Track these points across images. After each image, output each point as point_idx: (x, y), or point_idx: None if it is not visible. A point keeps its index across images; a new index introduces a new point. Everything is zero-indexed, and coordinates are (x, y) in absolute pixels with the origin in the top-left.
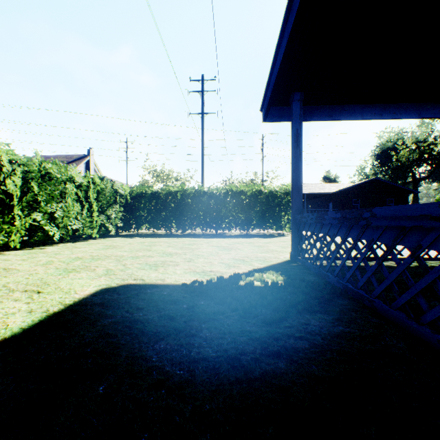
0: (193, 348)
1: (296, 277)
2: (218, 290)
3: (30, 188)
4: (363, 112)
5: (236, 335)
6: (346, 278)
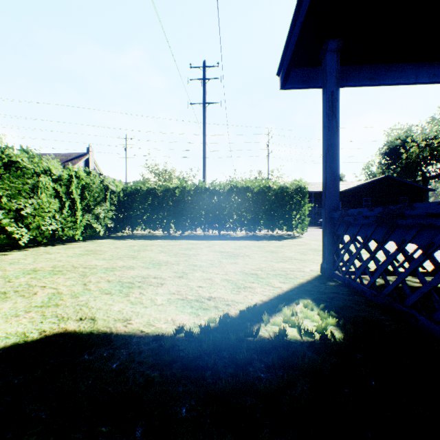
0: None
1: (352, 314)
2: (222, 355)
3: None
4: (418, 73)
5: None
6: None
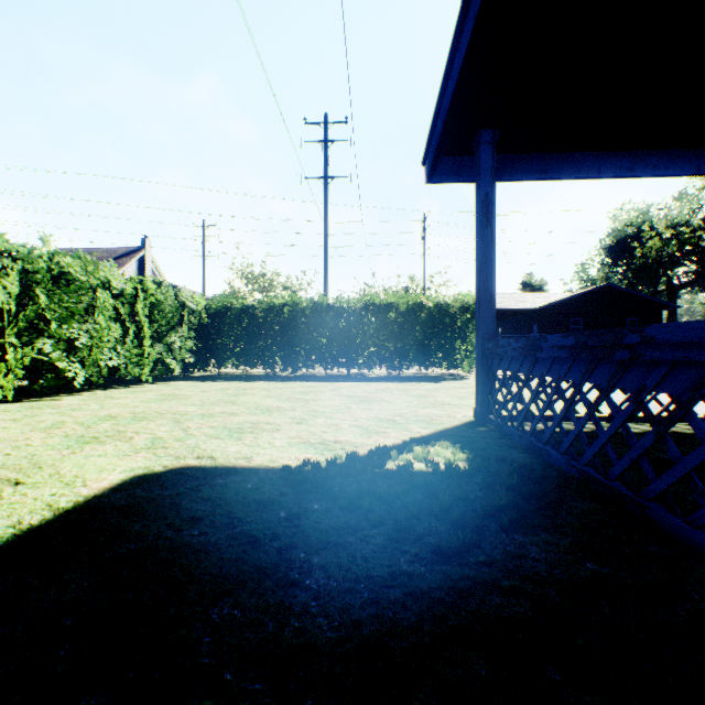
0: (290, 617)
1: (489, 453)
2: (348, 480)
3: (34, 297)
4: (600, 165)
5: (381, 585)
6: (585, 459)
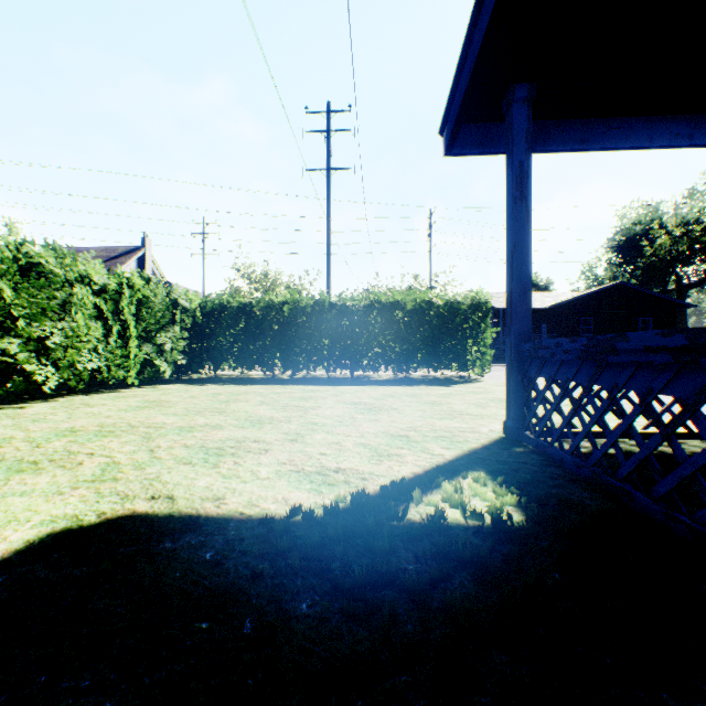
0: None
1: (543, 491)
2: (355, 543)
3: None
4: (652, 132)
5: None
6: (705, 515)
